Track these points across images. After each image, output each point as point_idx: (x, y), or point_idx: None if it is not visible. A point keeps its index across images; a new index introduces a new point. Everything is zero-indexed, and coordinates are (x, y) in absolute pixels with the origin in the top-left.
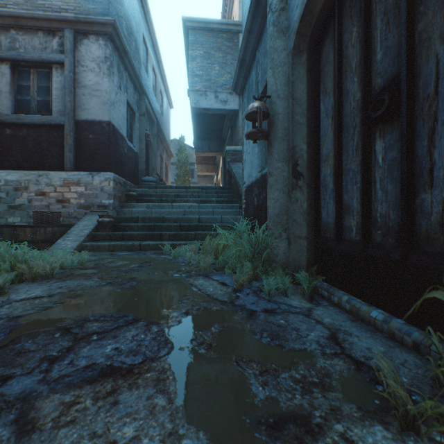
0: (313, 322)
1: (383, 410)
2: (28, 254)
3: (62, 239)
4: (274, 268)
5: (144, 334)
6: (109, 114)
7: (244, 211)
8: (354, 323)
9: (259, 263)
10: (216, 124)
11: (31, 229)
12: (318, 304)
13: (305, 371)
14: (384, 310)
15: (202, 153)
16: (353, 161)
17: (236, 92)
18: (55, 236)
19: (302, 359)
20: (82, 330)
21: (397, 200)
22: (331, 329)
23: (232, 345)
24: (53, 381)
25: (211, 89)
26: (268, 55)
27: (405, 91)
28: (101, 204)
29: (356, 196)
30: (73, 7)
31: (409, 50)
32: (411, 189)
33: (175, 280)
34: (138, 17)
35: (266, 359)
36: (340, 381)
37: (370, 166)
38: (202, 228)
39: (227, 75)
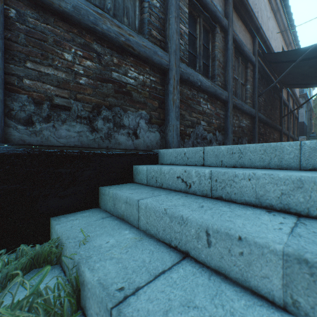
0: None
1: None
2: None
3: None
4: None
5: None
6: (303, 119)
7: None
8: None
9: None
10: None
11: None
12: None
13: None
14: None
15: None
16: None
17: None
18: None
19: None
20: None
21: None
22: None
23: None
24: None
25: None
26: None
27: None
28: None
29: None
30: None
31: None
32: None
33: None
34: None
35: None
36: None
37: None
38: None
39: None
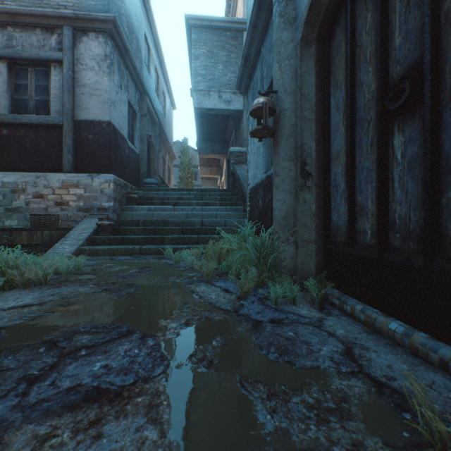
0: (325, 334)
1: (415, 446)
2: (20, 259)
3: (60, 243)
4: (280, 273)
5: (138, 348)
6: (110, 113)
7: (249, 214)
8: (371, 336)
9: (265, 268)
10: (220, 125)
11: (27, 233)
12: (329, 314)
13: (319, 394)
14: (404, 322)
15: (206, 155)
16: (367, 159)
17: (240, 92)
18: (53, 239)
19: (314, 378)
20: (70, 344)
21: (420, 200)
22: (345, 343)
23: (236, 362)
24: (29, 407)
25: (214, 89)
26: (274, 48)
27: (429, 77)
28: (101, 206)
29: (371, 196)
30: (72, 4)
31: (434, 32)
32: (436, 187)
33: (176, 287)
34: (139, 15)
35: (274, 378)
36: (360, 407)
37: (388, 163)
38: (205, 232)
39: (231, 74)
